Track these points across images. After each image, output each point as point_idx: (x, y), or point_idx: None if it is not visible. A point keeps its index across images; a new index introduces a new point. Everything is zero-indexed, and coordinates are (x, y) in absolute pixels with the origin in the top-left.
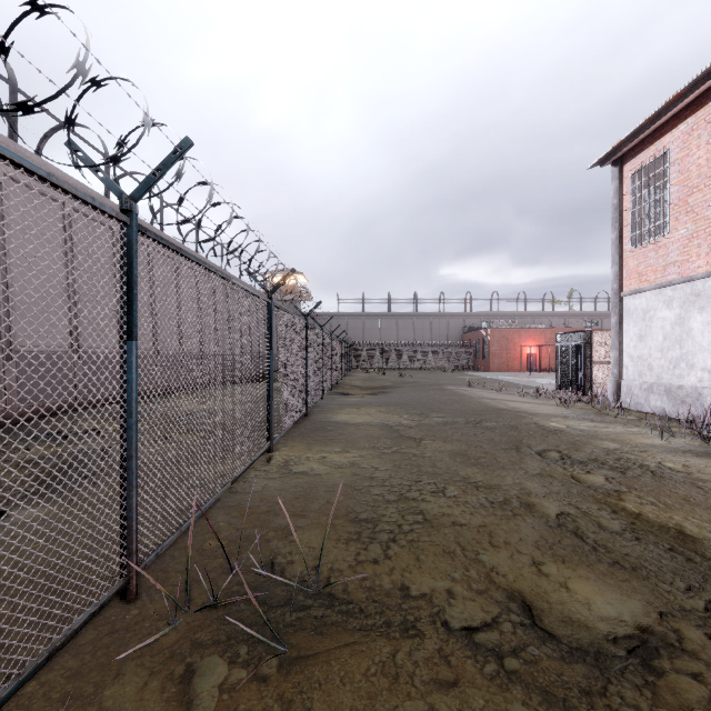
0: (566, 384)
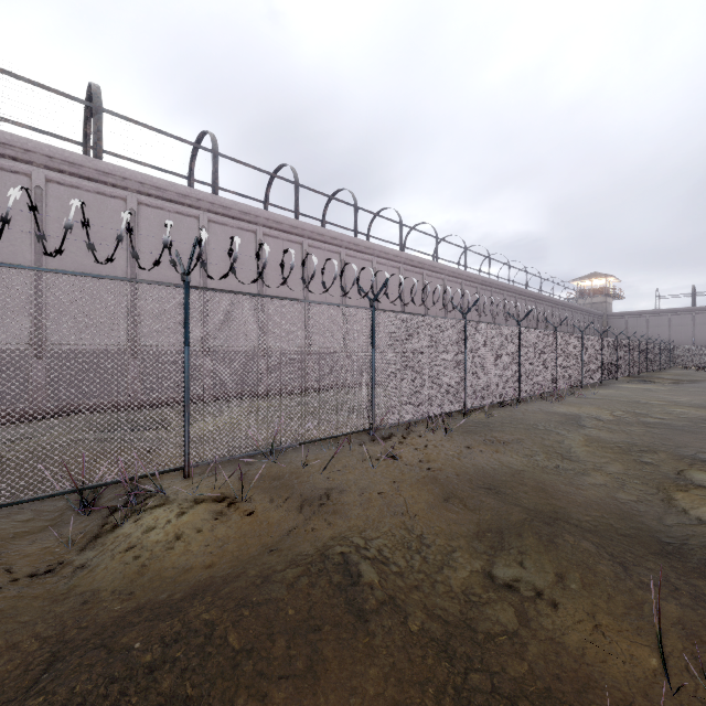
0: None
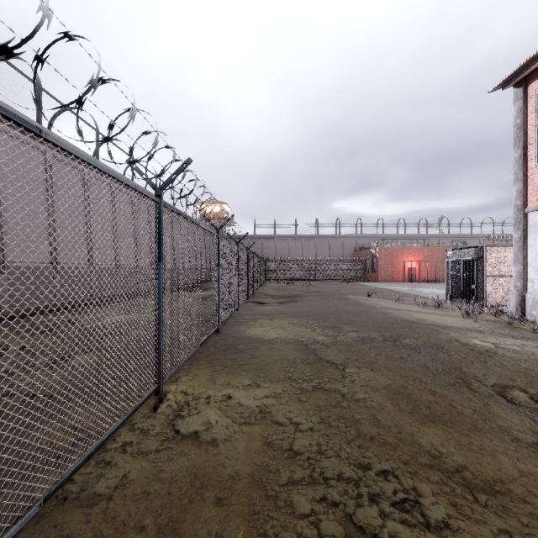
0: (455, 295)
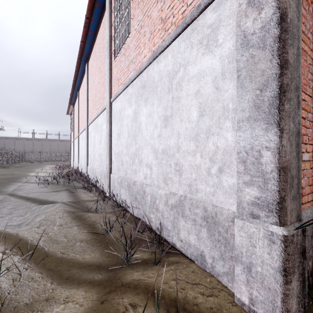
0: None
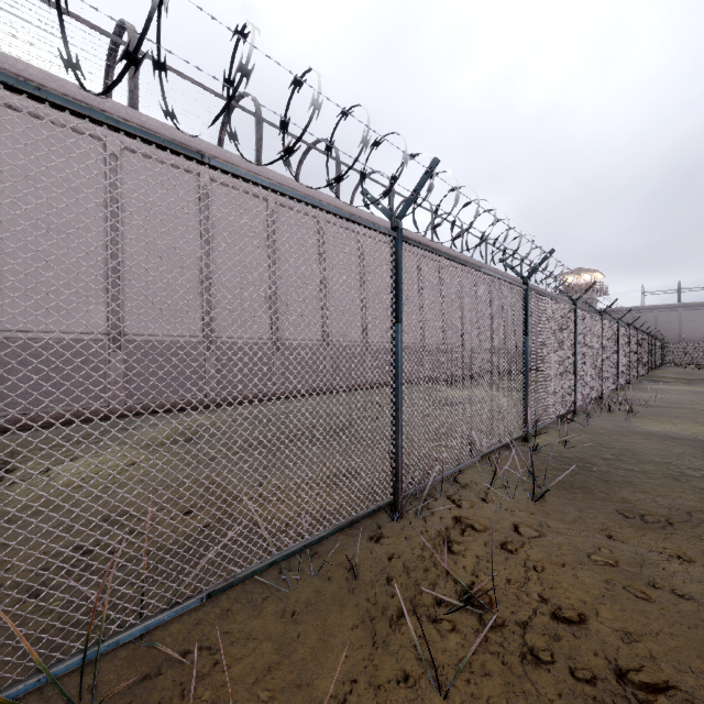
0: None
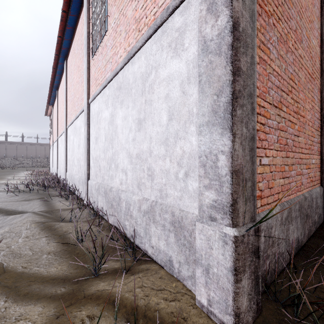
0: None
